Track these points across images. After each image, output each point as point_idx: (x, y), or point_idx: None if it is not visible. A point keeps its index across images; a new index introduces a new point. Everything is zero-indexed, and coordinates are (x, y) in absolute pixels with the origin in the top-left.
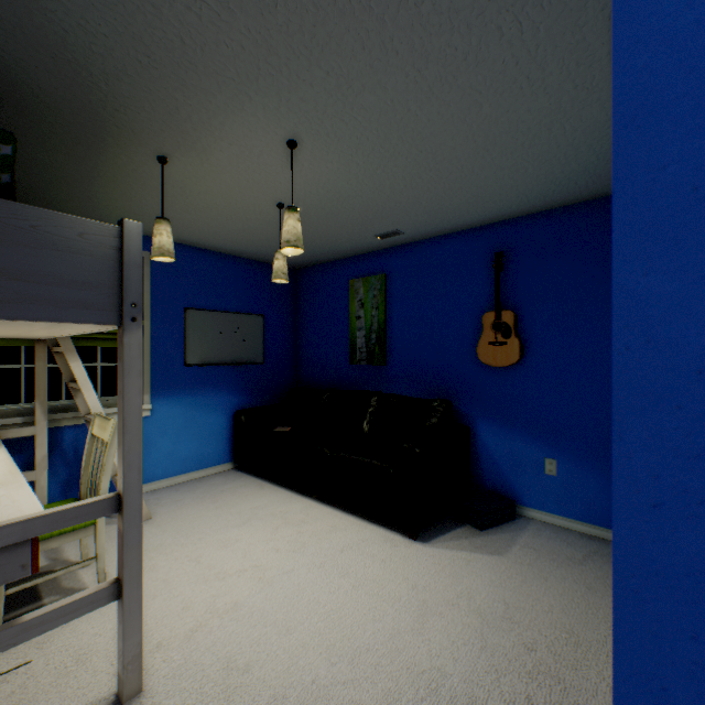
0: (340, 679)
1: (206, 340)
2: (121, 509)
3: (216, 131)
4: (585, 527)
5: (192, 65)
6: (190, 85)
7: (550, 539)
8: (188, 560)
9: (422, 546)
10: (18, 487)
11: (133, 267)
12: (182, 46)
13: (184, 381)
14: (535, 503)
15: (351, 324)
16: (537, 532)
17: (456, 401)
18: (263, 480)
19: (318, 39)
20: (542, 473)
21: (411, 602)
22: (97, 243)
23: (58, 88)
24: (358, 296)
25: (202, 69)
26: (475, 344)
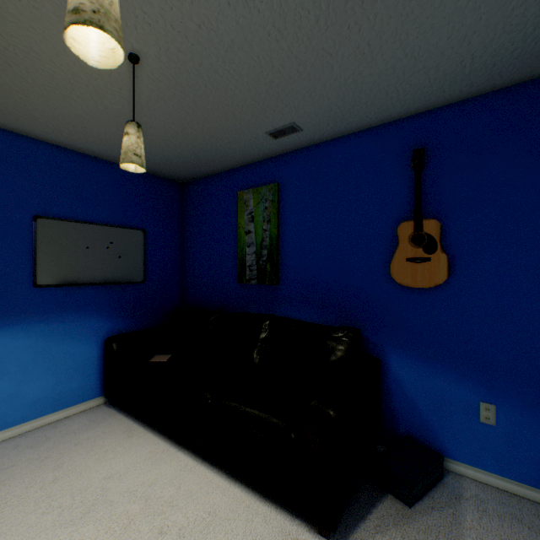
0: None
1: (67, 256)
2: None
3: None
4: (537, 493)
5: None
6: None
7: (503, 519)
8: None
9: None
10: None
11: None
12: None
13: (34, 306)
14: (466, 457)
15: (241, 239)
16: (480, 505)
17: (362, 327)
18: (135, 422)
19: None
20: (475, 420)
21: None
22: None
23: None
24: (248, 209)
25: None
26: (385, 260)
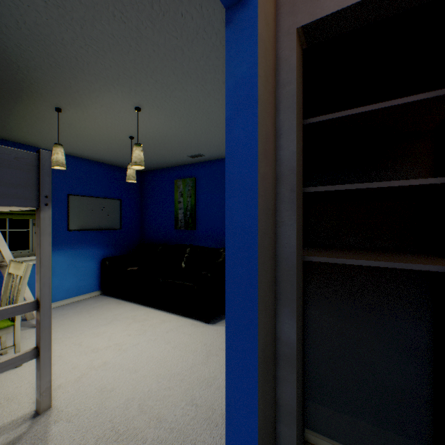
0: (163, 387)
1: (82, 215)
2: (39, 308)
3: (93, 99)
4: None
5: (81, 69)
6: (79, 77)
7: None
8: (74, 344)
9: (211, 326)
10: None
11: (46, 176)
12: (76, 61)
13: (67, 240)
14: None
15: (176, 206)
16: None
17: None
18: (121, 300)
19: (151, 67)
20: None
21: (203, 351)
22: (25, 163)
23: None
24: (179, 190)
25: (87, 72)
26: None
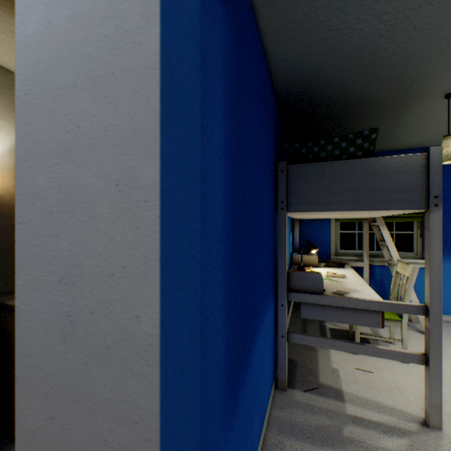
0: None
1: None
2: (426, 314)
3: None
4: None
5: None
6: None
7: None
8: None
9: None
10: (366, 287)
11: (434, 174)
12: None
13: None
14: None
15: None
16: None
17: None
18: None
19: None
20: None
21: None
22: (412, 166)
23: (386, 92)
24: None
25: None
26: None
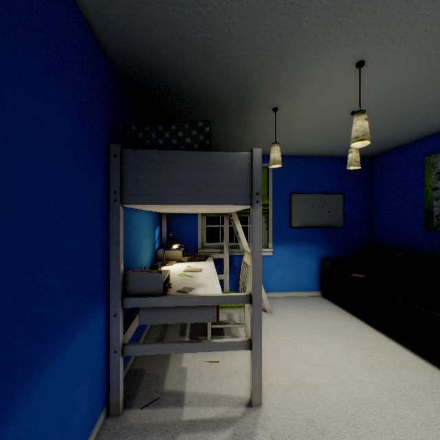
0: None
1: (303, 212)
2: (251, 302)
3: (303, 80)
4: None
5: (286, 47)
6: (286, 59)
7: None
8: (289, 343)
9: None
10: (214, 280)
11: (257, 173)
12: (280, 39)
13: (290, 237)
14: None
15: (426, 195)
16: None
17: None
18: (341, 309)
19: None
20: None
21: None
22: (241, 164)
23: (228, 93)
24: (434, 170)
25: (292, 46)
26: None
